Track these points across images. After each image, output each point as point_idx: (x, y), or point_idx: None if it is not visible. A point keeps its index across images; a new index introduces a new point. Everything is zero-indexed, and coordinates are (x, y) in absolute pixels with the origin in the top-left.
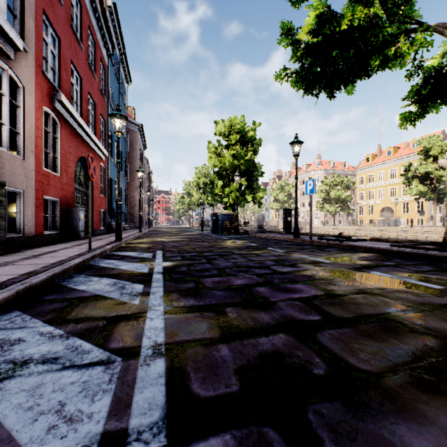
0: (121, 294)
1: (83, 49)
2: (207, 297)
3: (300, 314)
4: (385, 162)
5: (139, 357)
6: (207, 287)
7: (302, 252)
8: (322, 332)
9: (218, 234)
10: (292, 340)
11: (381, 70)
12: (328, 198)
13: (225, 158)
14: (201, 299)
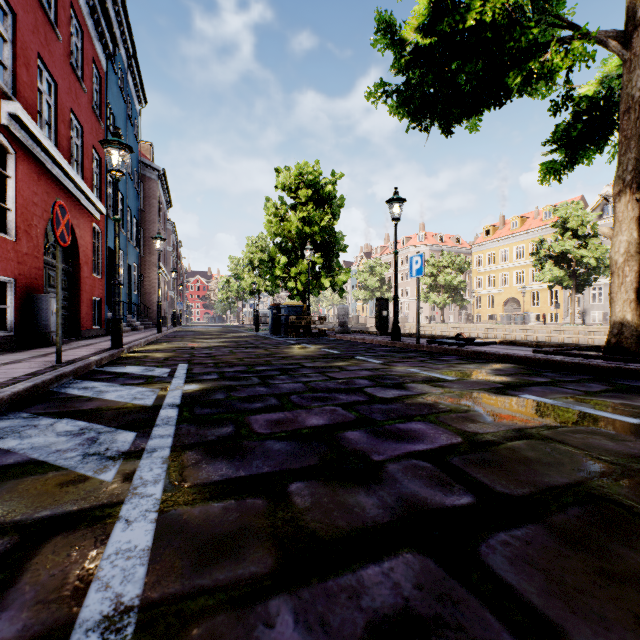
0: (84, 456)
1: (60, 38)
2: (255, 458)
3: (434, 492)
4: (510, 236)
5: None
6: (257, 434)
7: (408, 363)
8: (487, 539)
9: (281, 335)
10: (433, 570)
11: (519, 96)
12: (435, 285)
13: (291, 223)
14: (242, 462)
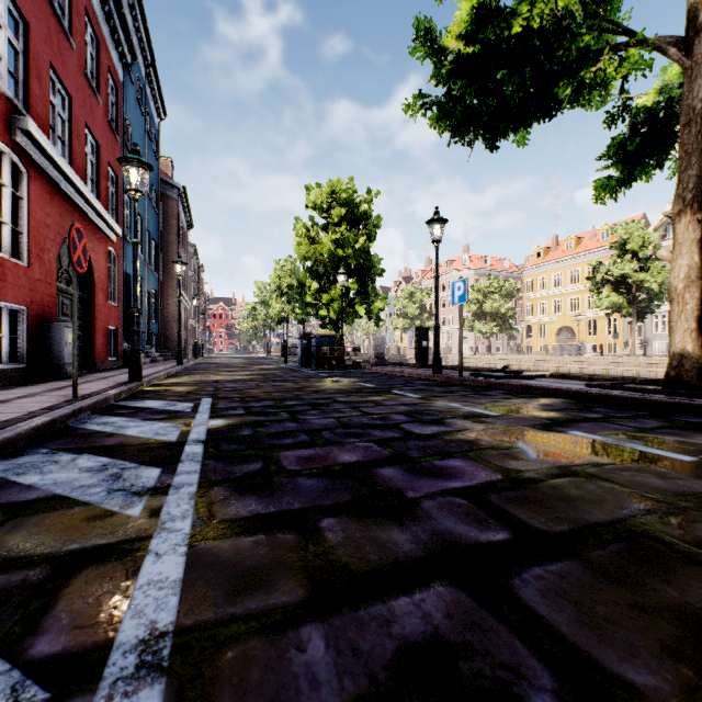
0: (109, 492)
1: (74, 48)
2: (285, 494)
3: (469, 528)
4: (564, 259)
5: (97, 684)
6: (287, 470)
7: (449, 398)
8: (521, 573)
9: (312, 368)
10: (464, 601)
11: (570, 107)
12: (481, 313)
13: (322, 245)
14: (272, 498)
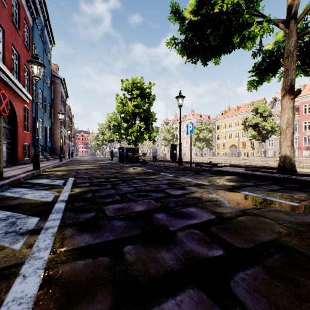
0: (5, 233)
1: (6, 6)
2: (105, 231)
3: (203, 248)
4: (232, 116)
5: None
6: (108, 216)
7: (186, 176)
8: (233, 276)
9: (124, 162)
10: (205, 300)
11: (238, 48)
12: (198, 138)
13: (129, 107)
14: (98, 234)
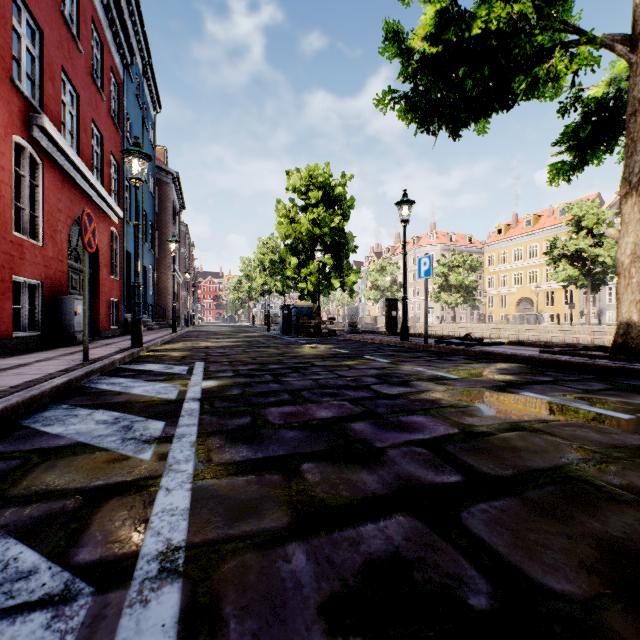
0: (123, 440)
1: (82, 52)
2: (271, 443)
3: (427, 472)
4: (523, 235)
5: (129, 582)
6: (272, 424)
7: (415, 362)
8: (468, 507)
9: (292, 335)
10: (420, 528)
11: (526, 99)
12: (446, 285)
13: (301, 224)
14: (260, 446)
